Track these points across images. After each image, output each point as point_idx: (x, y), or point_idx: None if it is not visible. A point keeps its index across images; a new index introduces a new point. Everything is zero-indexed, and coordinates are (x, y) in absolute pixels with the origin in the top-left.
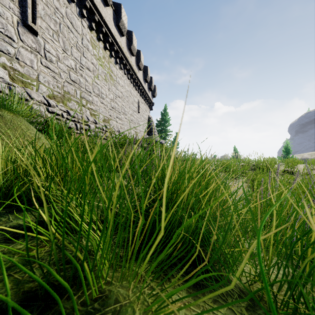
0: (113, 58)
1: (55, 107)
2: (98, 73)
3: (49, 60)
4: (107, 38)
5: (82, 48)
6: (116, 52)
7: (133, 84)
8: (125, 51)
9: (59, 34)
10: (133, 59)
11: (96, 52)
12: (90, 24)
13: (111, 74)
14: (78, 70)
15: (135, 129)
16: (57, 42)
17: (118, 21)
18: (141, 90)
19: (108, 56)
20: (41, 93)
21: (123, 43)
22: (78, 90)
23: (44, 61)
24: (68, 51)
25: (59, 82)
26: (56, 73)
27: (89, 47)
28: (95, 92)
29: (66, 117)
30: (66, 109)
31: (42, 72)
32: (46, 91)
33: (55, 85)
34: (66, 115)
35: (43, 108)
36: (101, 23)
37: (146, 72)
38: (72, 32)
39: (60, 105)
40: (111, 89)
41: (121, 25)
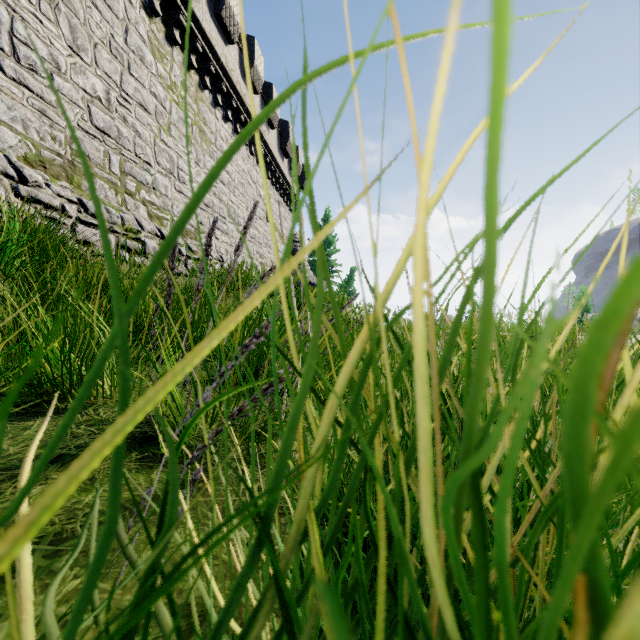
0: (208, 93)
1: (41, 186)
2: (169, 121)
3: (29, 66)
4: (192, 41)
5: (127, 54)
6: (216, 79)
7: (256, 159)
8: (237, 81)
9: (60, 6)
10: (256, 101)
11: (165, 71)
12: (148, 1)
13: (203, 127)
14: (113, 104)
15: (260, 257)
16: (54, 23)
17: (219, 6)
18: (274, 173)
19: (195, 86)
20: (2, 148)
21: (232, 61)
22: (115, 154)
23: (11, 65)
24: (86, 55)
25: (60, 127)
26: (50, 103)
27: (145, 56)
28: (162, 164)
29: (75, 217)
30: (77, 196)
31: (3, 92)
32: (16, 146)
33: (47, 134)
34: (75, 211)
35: (2, 185)
36: (175, 1)
37: (286, 134)
38: (96, 9)
39: (60, 184)
40: (203, 162)
41: (226, 17)
